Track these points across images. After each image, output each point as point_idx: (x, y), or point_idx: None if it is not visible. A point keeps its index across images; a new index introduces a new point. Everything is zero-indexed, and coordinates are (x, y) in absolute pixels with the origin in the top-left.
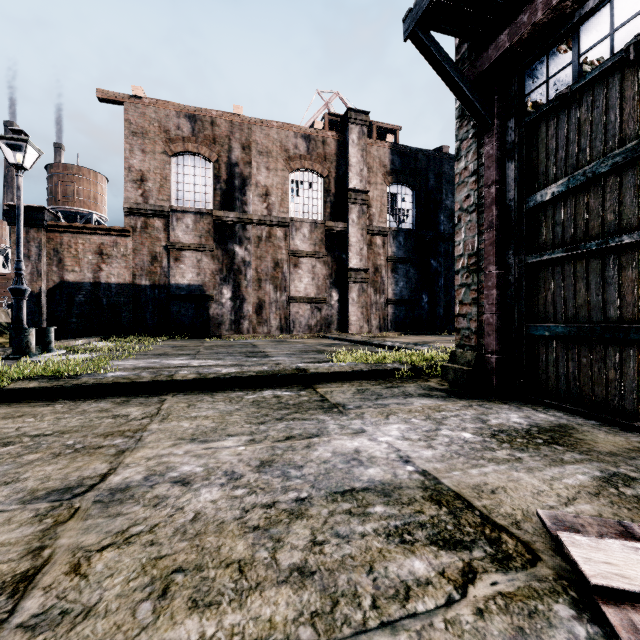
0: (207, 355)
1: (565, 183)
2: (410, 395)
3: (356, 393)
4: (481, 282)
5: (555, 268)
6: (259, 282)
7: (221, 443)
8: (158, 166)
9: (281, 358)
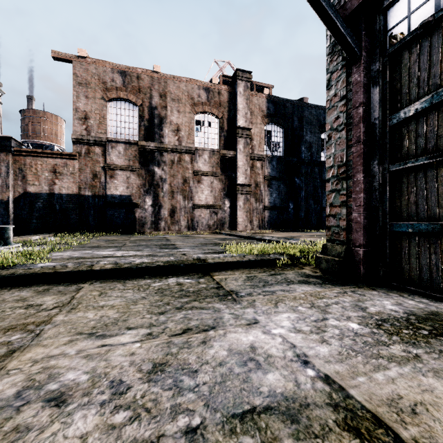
0: (130, 247)
1: (428, 100)
2: (291, 282)
3: (246, 280)
4: (349, 188)
5: (418, 174)
6: (172, 193)
7: (118, 338)
8: (98, 108)
9: (186, 249)
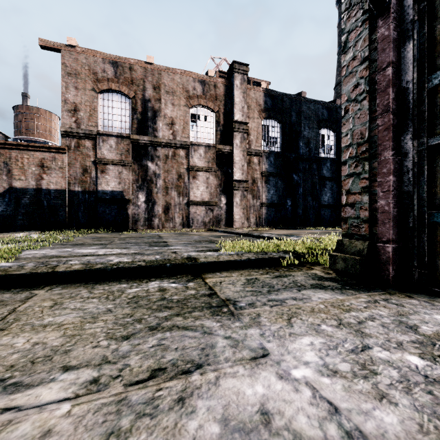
0: (117, 245)
1: None
2: (303, 286)
3: (246, 284)
4: (373, 170)
5: None
6: (166, 189)
7: (37, 392)
8: (88, 100)
9: (178, 247)
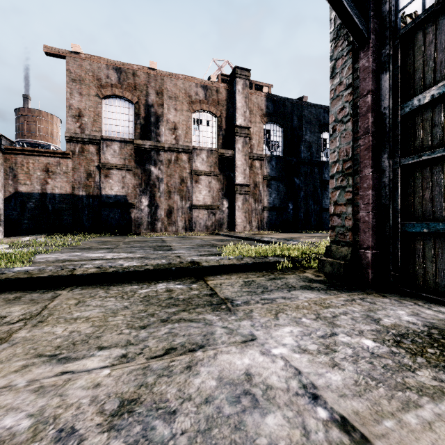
0: (123, 249)
1: None
2: (293, 287)
3: (243, 286)
4: (356, 184)
5: (434, 168)
6: (169, 193)
7: (84, 363)
8: (92, 105)
9: (182, 251)
